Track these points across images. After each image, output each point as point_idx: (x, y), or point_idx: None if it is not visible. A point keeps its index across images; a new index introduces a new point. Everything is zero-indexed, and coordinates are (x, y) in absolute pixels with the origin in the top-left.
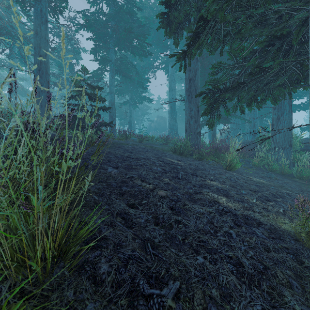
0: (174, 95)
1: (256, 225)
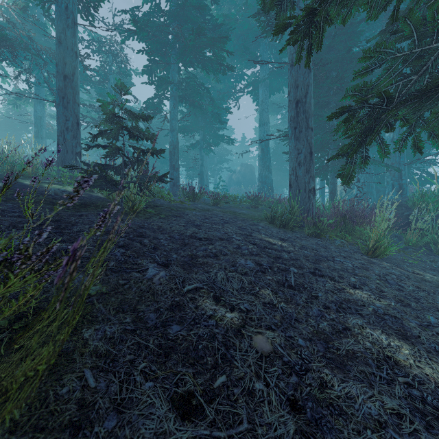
0: (266, 131)
1: None
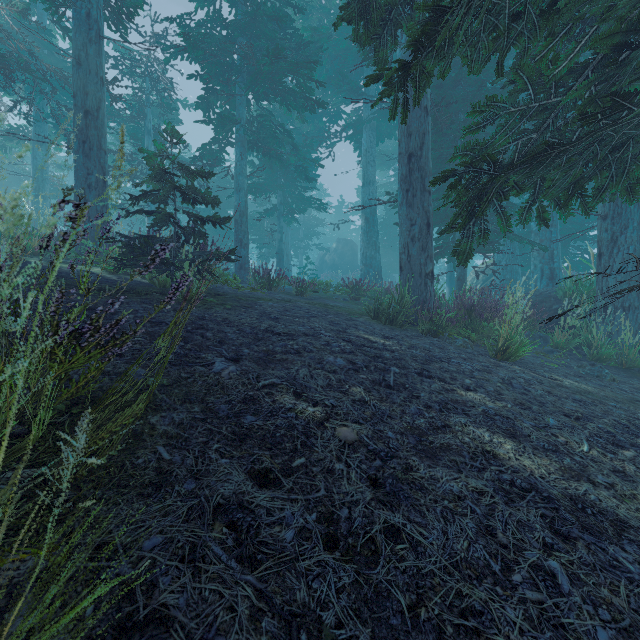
0: (373, 193)
1: (614, 535)
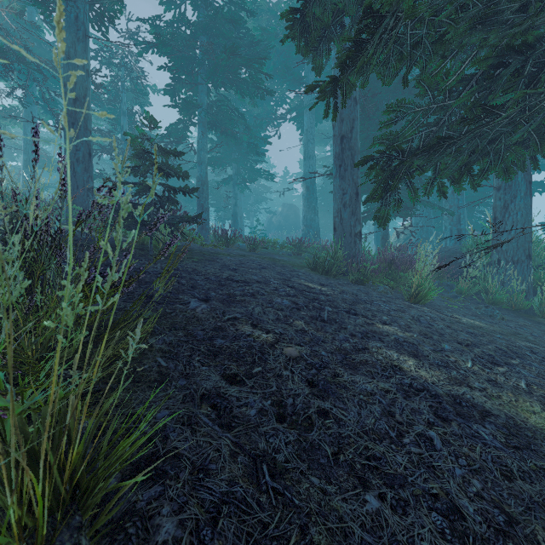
0: (312, 166)
1: (479, 419)
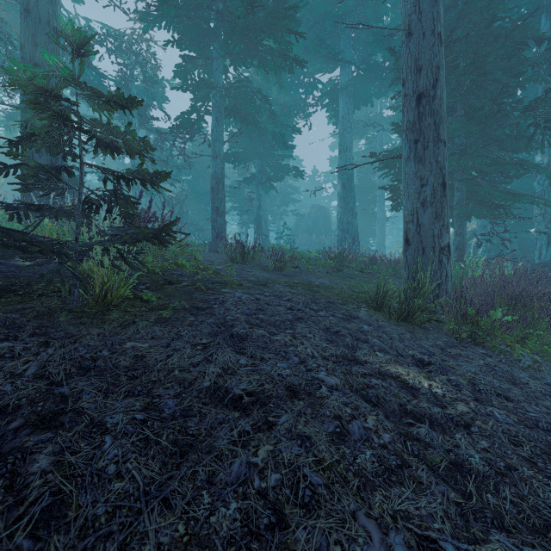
0: (349, 159)
1: None
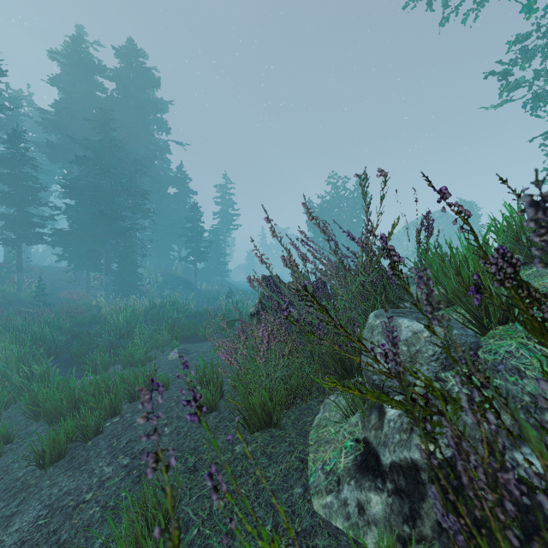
0: None
1: None
